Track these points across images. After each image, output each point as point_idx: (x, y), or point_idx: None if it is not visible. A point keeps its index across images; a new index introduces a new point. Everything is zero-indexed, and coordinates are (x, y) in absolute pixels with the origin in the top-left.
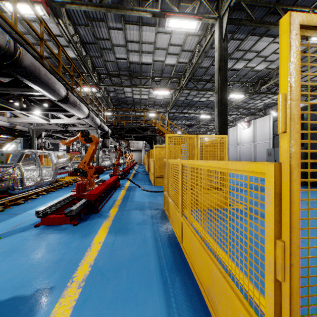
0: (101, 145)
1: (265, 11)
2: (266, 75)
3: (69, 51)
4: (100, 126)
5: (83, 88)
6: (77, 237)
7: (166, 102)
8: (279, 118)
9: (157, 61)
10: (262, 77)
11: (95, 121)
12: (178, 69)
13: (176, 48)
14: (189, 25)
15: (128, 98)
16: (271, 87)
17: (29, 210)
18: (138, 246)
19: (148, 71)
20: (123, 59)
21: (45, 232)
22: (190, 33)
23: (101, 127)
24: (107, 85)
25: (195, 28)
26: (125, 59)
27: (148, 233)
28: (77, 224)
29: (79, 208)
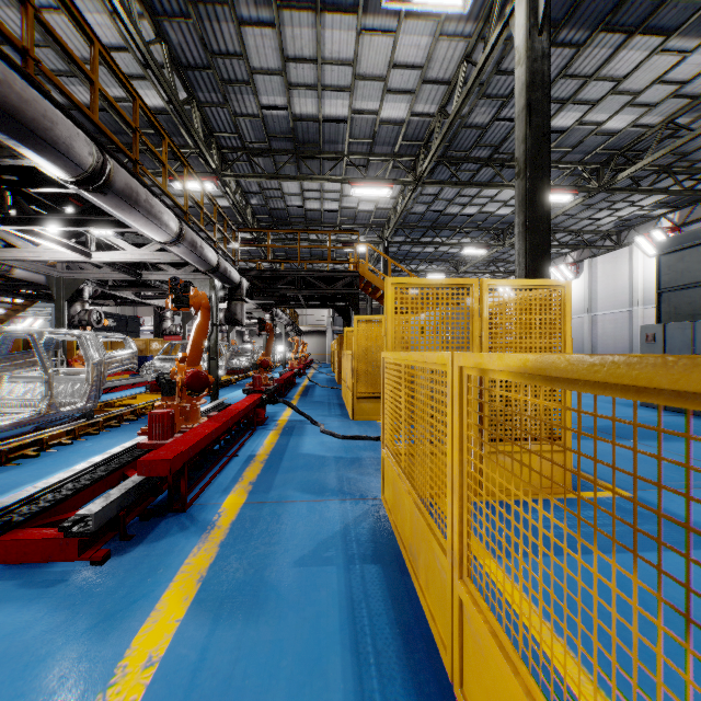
0: (224, 318)
1: None
2: (632, 144)
3: (147, 91)
4: (218, 269)
5: (171, 169)
6: (78, 629)
7: (381, 219)
8: None
9: (360, 111)
10: (620, 149)
11: (201, 253)
12: (411, 131)
13: (409, 74)
14: None
15: (293, 209)
16: (640, 177)
17: None
18: (288, 693)
19: (339, 138)
20: (277, 109)
21: None
22: (446, 31)
23: (220, 272)
24: (241, 177)
25: (462, 5)
26: (283, 109)
27: (332, 611)
28: (104, 561)
29: (114, 505)
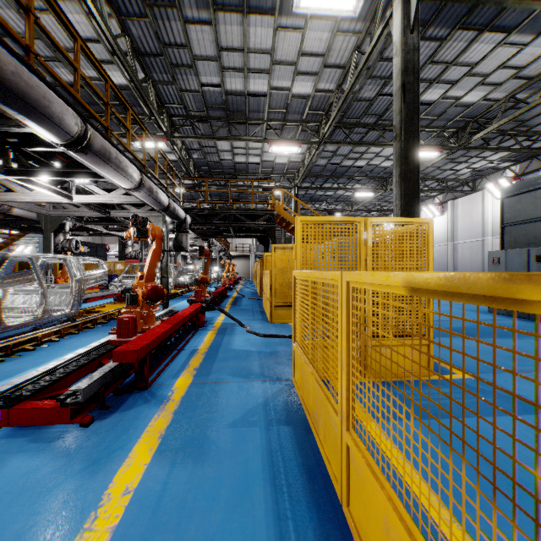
0: (173, 246)
1: None
2: (483, 113)
3: (114, 72)
4: (169, 208)
5: (133, 133)
6: (74, 470)
7: (293, 170)
8: None
9: (277, 88)
10: (474, 117)
11: (156, 196)
12: (315, 103)
13: (313, 61)
14: (342, 1)
15: (225, 162)
16: (490, 138)
17: (4, 379)
18: (226, 511)
19: (260, 108)
20: (213, 86)
21: (4, 449)
22: (342, 28)
23: (170, 210)
24: (185, 137)
25: (353, 10)
26: (218, 86)
27: (256, 458)
28: (89, 424)
29: (96, 383)
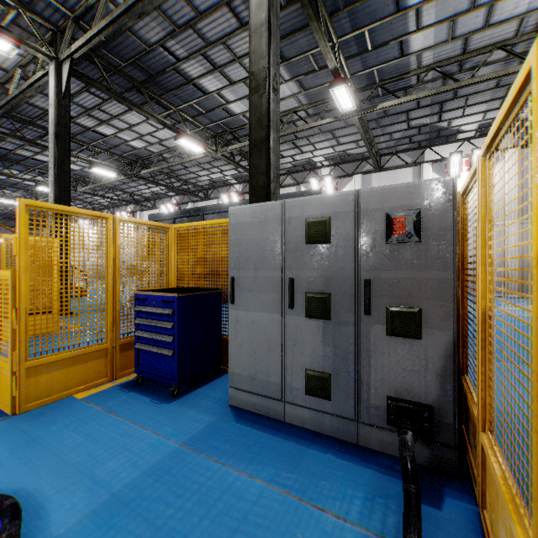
0: None
1: (130, 83)
2: (147, 157)
3: None
4: None
5: None
6: None
7: None
8: (15, 248)
9: None
10: (142, 157)
11: None
12: None
13: None
14: None
15: None
16: (157, 174)
17: None
18: None
19: None
20: None
21: None
22: None
23: None
24: None
25: (8, 51)
26: None
27: None
28: None
29: None
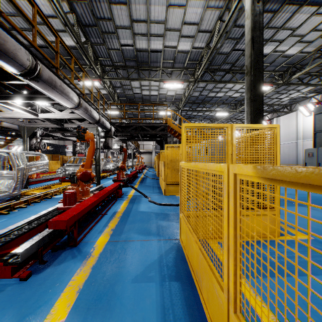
0: (103, 146)
1: None
2: (299, 61)
3: (67, 38)
4: (99, 122)
5: (76, 73)
6: None
7: (178, 99)
8: None
9: (168, 46)
10: (293, 64)
11: (90, 113)
12: (192, 56)
13: (191, 28)
14: None
15: (136, 95)
16: (302, 78)
17: None
18: None
19: (158, 60)
20: (128, 46)
21: None
22: (210, 5)
23: (100, 123)
24: (111, 79)
25: None
26: (131, 46)
27: (152, 315)
28: (27, 278)
29: (34, 246)
